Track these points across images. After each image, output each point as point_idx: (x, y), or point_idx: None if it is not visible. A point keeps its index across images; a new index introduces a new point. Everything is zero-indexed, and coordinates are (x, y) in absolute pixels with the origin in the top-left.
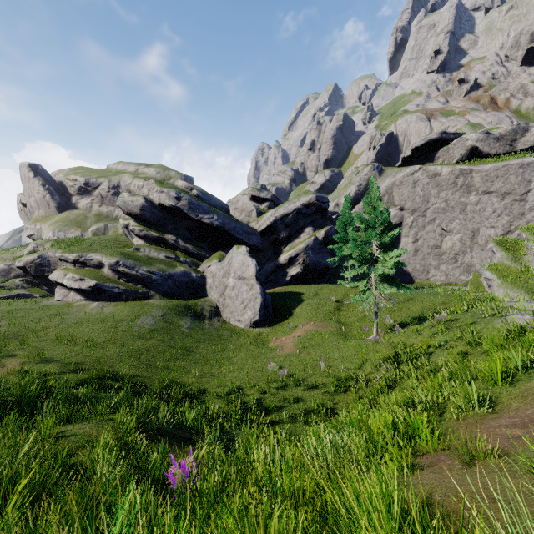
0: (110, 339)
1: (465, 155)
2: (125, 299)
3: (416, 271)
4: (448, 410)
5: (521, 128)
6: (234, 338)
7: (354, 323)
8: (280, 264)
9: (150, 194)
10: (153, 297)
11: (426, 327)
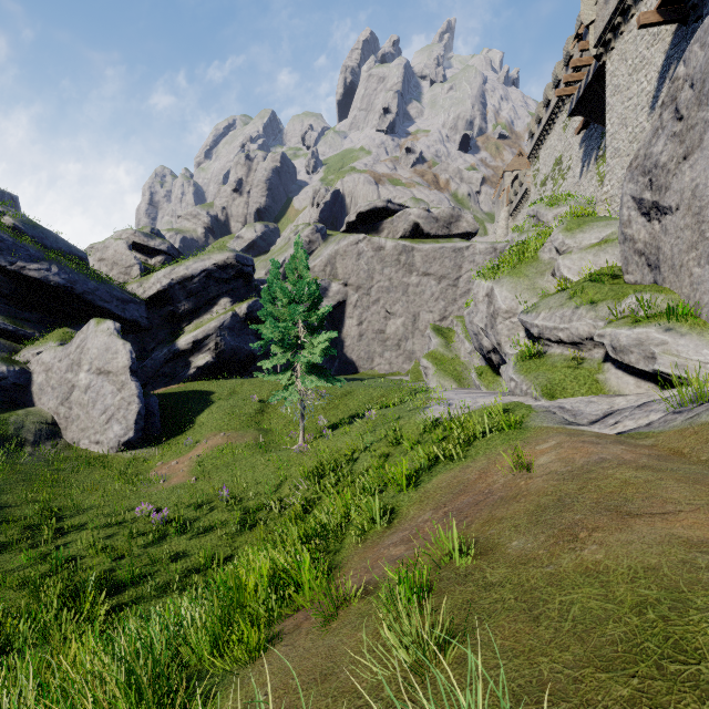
0: None
1: (408, 231)
2: None
3: (361, 359)
4: (351, 534)
5: (455, 212)
6: (84, 472)
7: (280, 429)
8: (180, 351)
9: None
10: None
11: (357, 427)
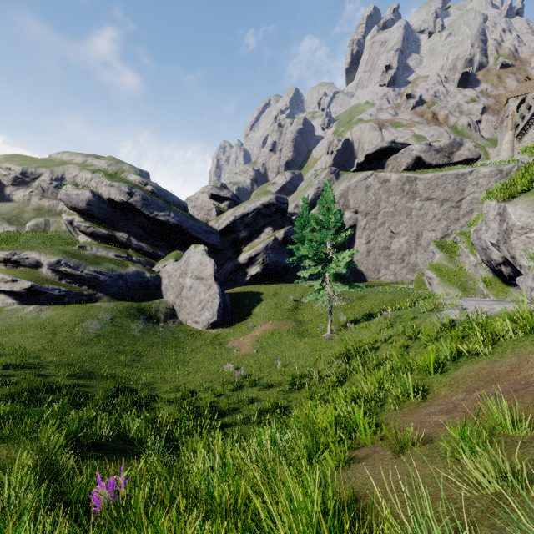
0: (47, 346)
1: (411, 164)
2: (67, 302)
3: (369, 271)
4: (388, 402)
5: (456, 142)
6: (191, 340)
7: (310, 321)
8: (240, 264)
9: (99, 188)
10: (101, 299)
11: (375, 323)
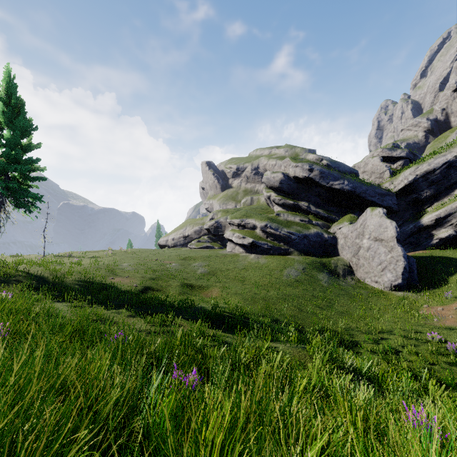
0: (268, 283)
1: None
2: (272, 254)
3: None
4: None
5: None
6: (373, 298)
7: None
8: (423, 226)
9: (286, 170)
10: (293, 253)
11: None
